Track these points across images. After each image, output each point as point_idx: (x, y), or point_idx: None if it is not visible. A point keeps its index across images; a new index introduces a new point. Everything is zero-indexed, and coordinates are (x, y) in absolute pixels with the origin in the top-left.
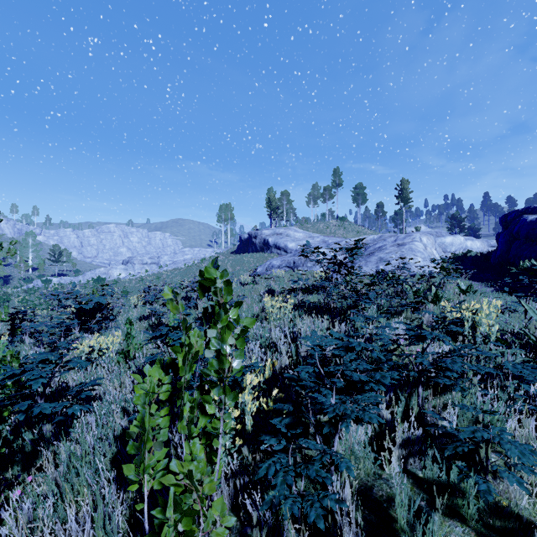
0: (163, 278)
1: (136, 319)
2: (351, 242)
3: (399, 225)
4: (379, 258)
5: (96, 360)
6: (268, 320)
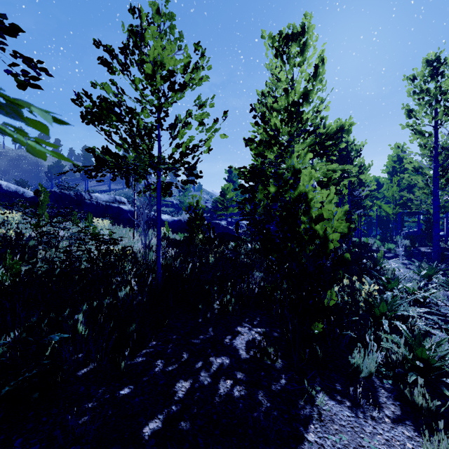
0: None
1: None
2: None
3: None
4: None
5: None
6: None
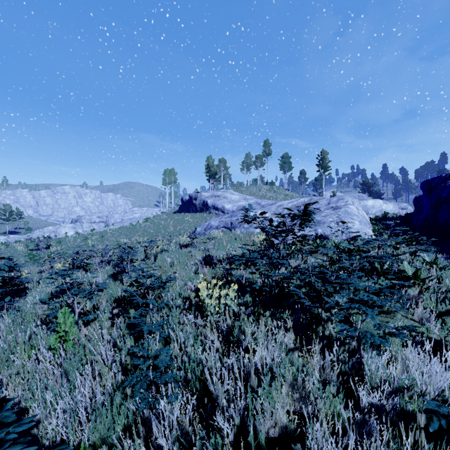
0: (107, 237)
1: (48, 295)
2: (284, 204)
3: (319, 189)
4: (317, 221)
5: None
6: (204, 313)
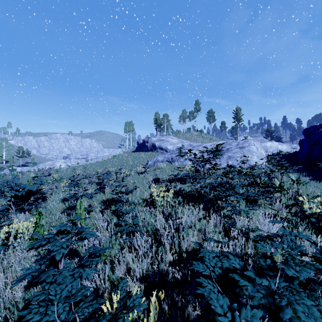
0: (88, 168)
1: (60, 200)
2: (208, 145)
3: (235, 135)
4: (228, 156)
5: (11, 244)
6: (155, 206)
